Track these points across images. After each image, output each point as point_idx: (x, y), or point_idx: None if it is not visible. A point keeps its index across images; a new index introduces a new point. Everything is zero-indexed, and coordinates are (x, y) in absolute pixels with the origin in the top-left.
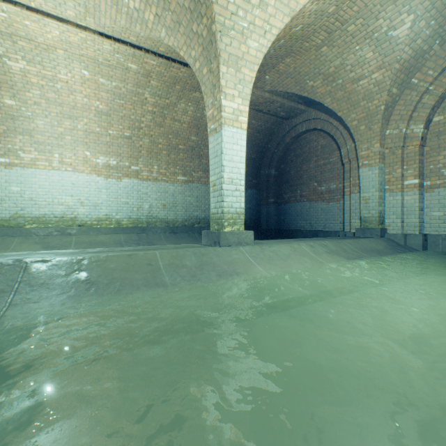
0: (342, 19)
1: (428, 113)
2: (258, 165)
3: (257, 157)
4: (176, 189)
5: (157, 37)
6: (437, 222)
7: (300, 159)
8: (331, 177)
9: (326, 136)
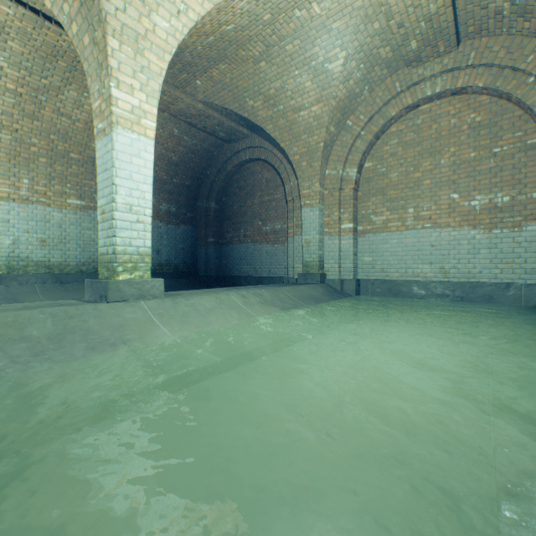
0: (280, 34)
1: (361, 158)
2: (195, 195)
3: (193, 185)
4: (66, 218)
5: None
6: (368, 267)
7: (244, 193)
8: (276, 216)
9: (271, 169)
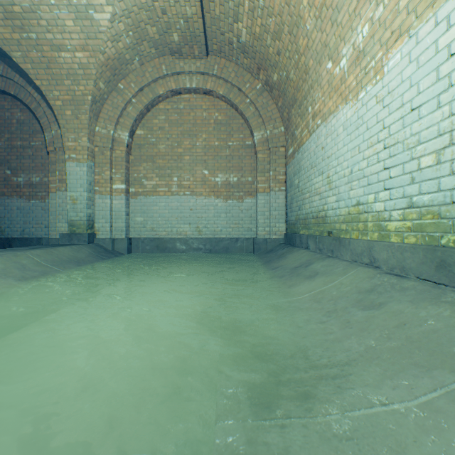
0: None
1: (133, 123)
2: None
3: None
4: None
5: None
6: (140, 227)
7: None
8: (34, 166)
9: (26, 109)
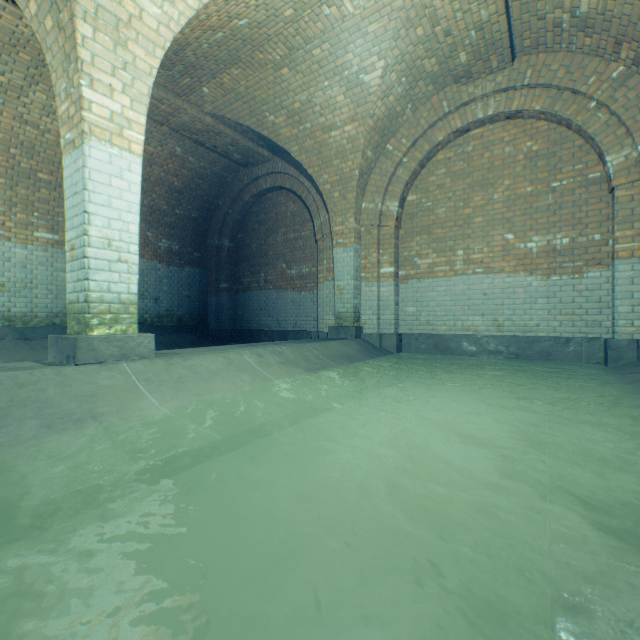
0: (305, 35)
1: (403, 189)
2: (204, 230)
3: (201, 218)
4: (33, 256)
5: None
6: (412, 319)
7: (265, 229)
8: (303, 257)
9: (298, 200)
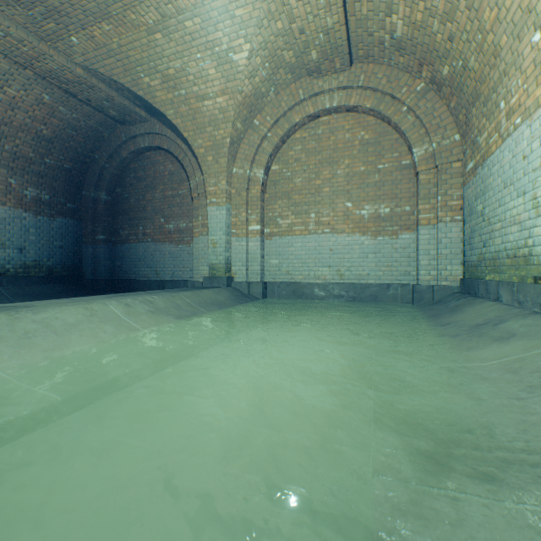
0: (177, 5)
1: (268, 159)
2: (79, 182)
3: (76, 169)
4: None
5: None
6: (275, 270)
7: (144, 185)
8: (181, 213)
9: (175, 160)
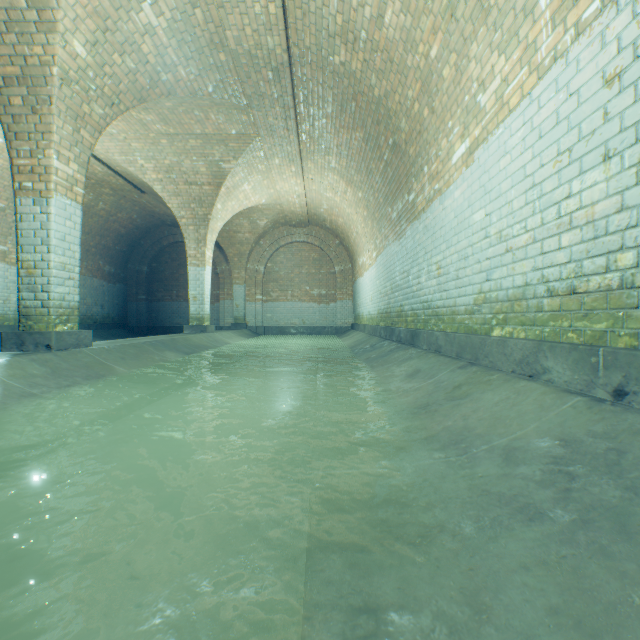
0: None
1: (267, 261)
2: (128, 258)
3: (128, 251)
4: None
5: (137, 175)
6: (270, 320)
7: (178, 264)
8: None
9: None
